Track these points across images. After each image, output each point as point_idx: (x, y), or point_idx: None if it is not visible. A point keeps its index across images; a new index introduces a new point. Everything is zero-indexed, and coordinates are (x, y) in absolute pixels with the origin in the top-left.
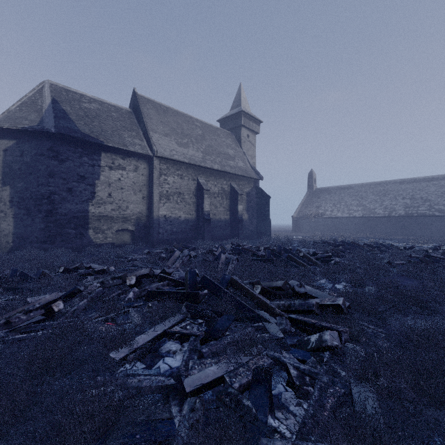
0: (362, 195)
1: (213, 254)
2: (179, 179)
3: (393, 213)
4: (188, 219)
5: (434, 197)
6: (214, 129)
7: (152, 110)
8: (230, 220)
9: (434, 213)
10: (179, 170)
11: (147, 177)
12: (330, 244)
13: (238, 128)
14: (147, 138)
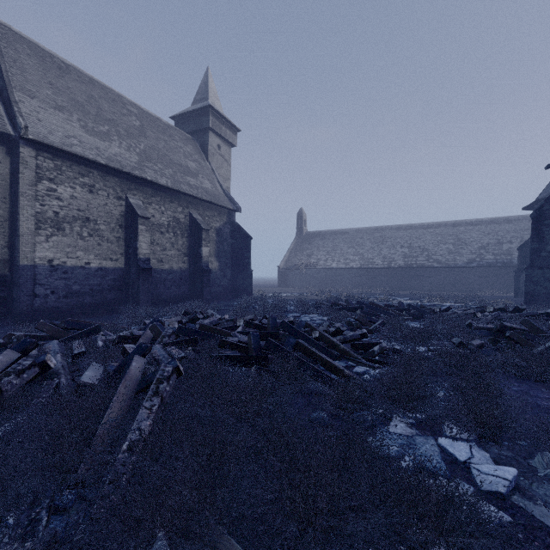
0: (359, 241)
1: (123, 350)
2: (86, 192)
3: (393, 264)
4: (106, 268)
5: (431, 246)
6: (164, 126)
7: (30, 57)
8: (189, 270)
9: (433, 264)
10: (85, 175)
11: (6, 181)
12: (343, 307)
13: (203, 133)
14: (6, 102)
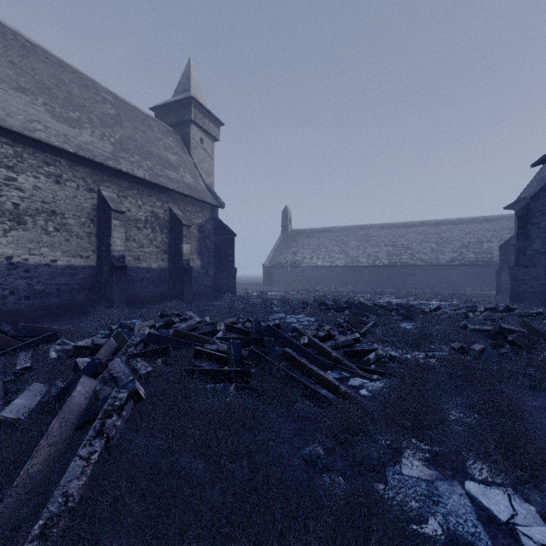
0: (344, 240)
1: (75, 365)
2: (52, 183)
3: (377, 262)
4: (75, 266)
5: (415, 244)
6: (142, 116)
7: None
8: (169, 268)
9: (417, 262)
10: (50, 164)
11: None
12: (331, 307)
13: (185, 125)
14: None
